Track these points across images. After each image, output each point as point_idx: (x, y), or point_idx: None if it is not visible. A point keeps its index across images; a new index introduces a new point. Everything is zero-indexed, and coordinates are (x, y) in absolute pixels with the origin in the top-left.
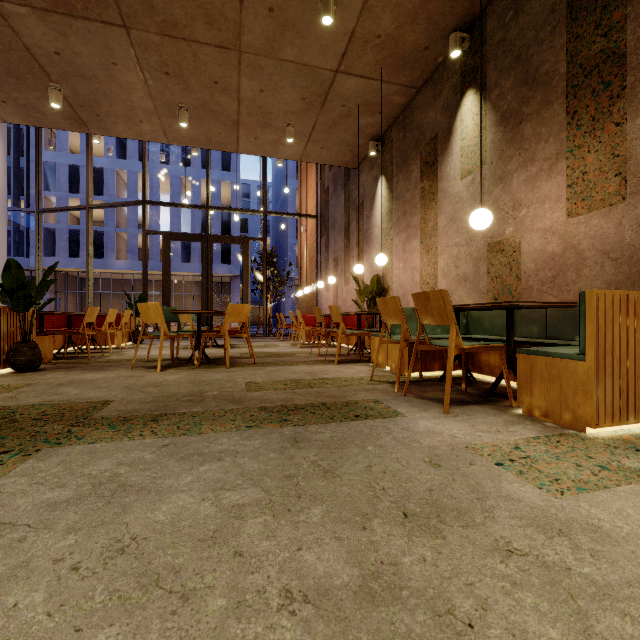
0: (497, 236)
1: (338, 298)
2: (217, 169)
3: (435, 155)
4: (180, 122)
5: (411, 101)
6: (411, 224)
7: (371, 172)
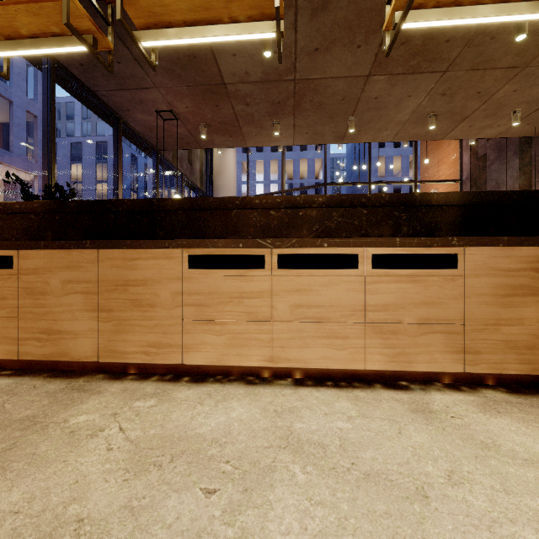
0: None
1: None
2: (312, 150)
3: None
4: (431, 126)
5: None
6: None
7: None
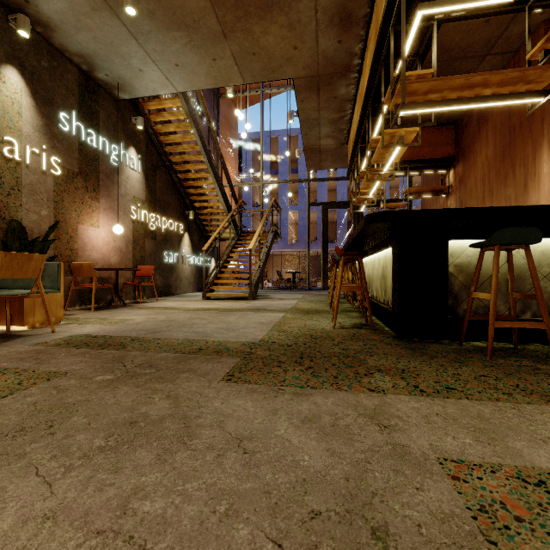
0: None
1: None
2: None
3: None
4: None
5: None
6: None
7: None
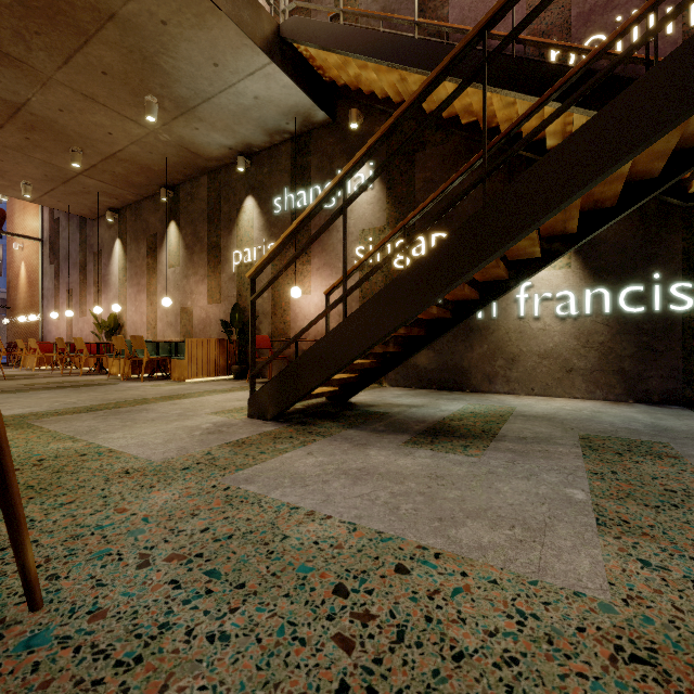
0: (185, 305)
1: (73, 327)
2: None
3: (156, 246)
4: None
5: (141, 201)
6: (141, 283)
7: (109, 231)
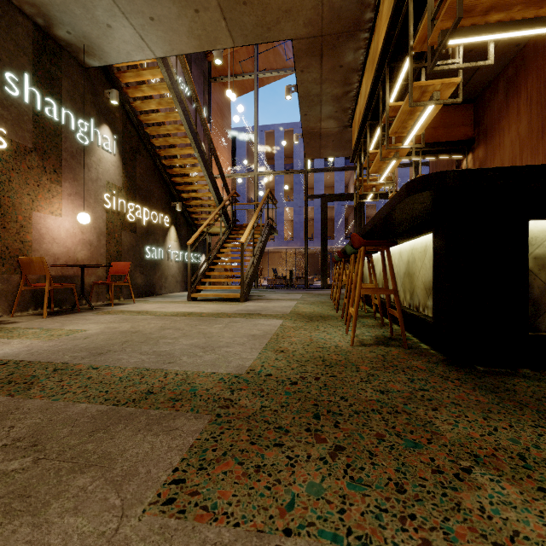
0: None
1: None
2: None
3: None
4: None
5: None
6: None
7: None
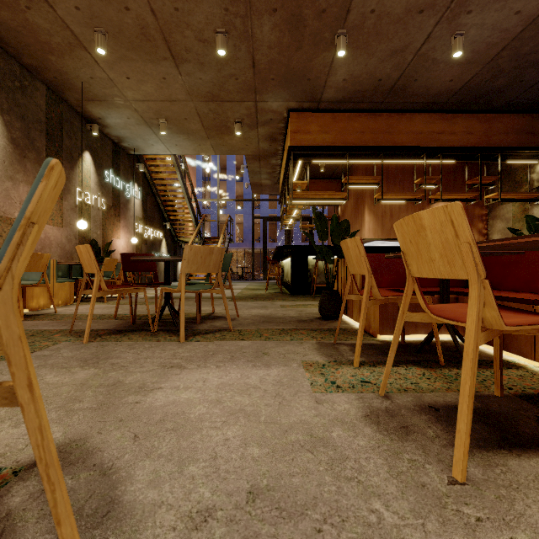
0: (9, 214)
1: None
2: None
3: None
4: None
5: None
6: None
7: None
